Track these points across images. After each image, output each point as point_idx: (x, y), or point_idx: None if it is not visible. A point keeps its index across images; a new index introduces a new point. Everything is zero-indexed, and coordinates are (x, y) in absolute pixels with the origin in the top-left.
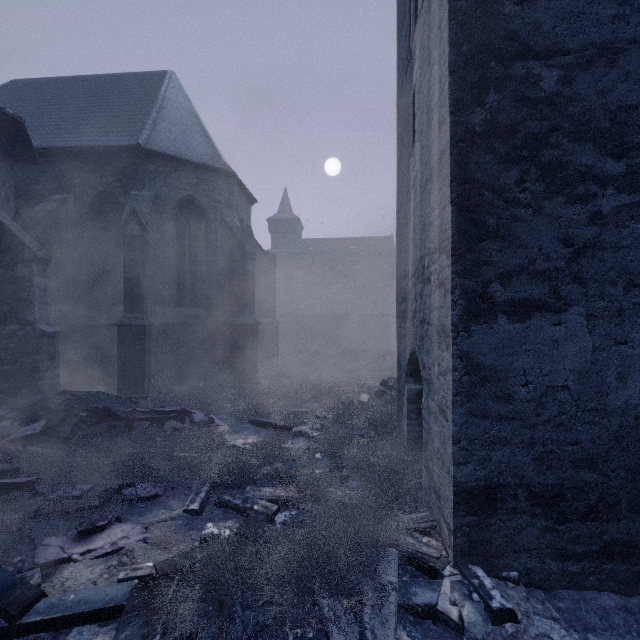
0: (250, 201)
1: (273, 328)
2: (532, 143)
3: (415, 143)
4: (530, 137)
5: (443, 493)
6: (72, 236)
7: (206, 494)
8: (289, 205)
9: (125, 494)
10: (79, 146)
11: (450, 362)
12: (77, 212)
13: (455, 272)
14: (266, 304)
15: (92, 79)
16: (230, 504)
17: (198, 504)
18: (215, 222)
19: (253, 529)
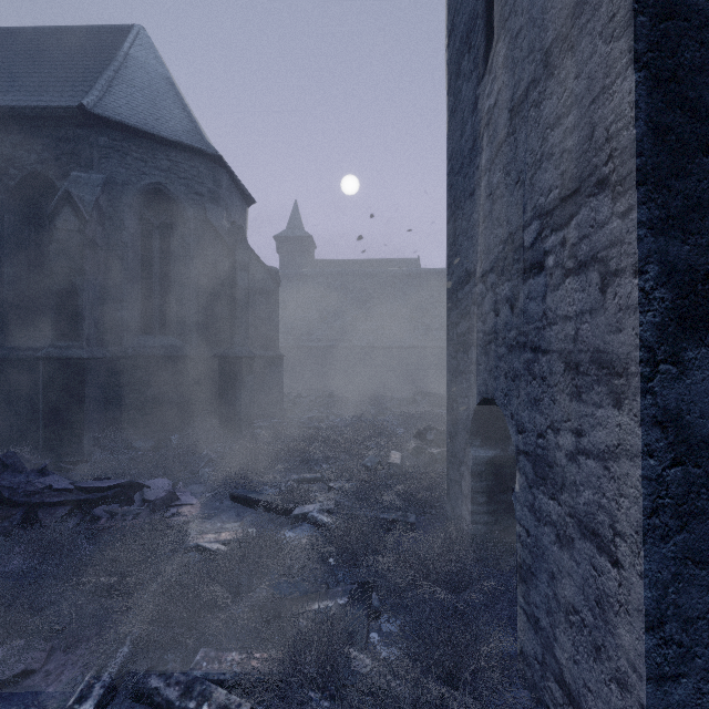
0: (246, 200)
1: (276, 363)
2: None
3: (494, 47)
4: None
5: None
6: None
7: (119, 669)
8: (300, 220)
9: None
10: None
11: (633, 434)
12: None
13: (647, 223)
14: (267, 332)
15: (31, 31)
16: (157, 699)
17: (92, 704)
18: (195, 221)
19: None
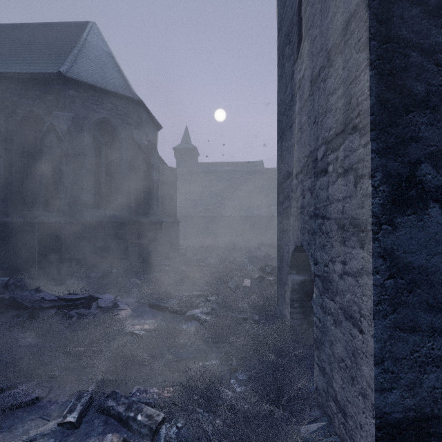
0: (156, 127)
1: (175, 226)
2: None
3: (302, 44)
4: None
5: (353, 414)
6: (3, 148)
7: (90, 396)
8: (189, 138)
9: None
10: (8, 72)
11: (369, 262)
12: (8, 128)
13: (376, 151)
14: (169, 207)
15: (28, 26)
16: (112, 412)
17: (77, 413)
18: (126, 140)
19: None
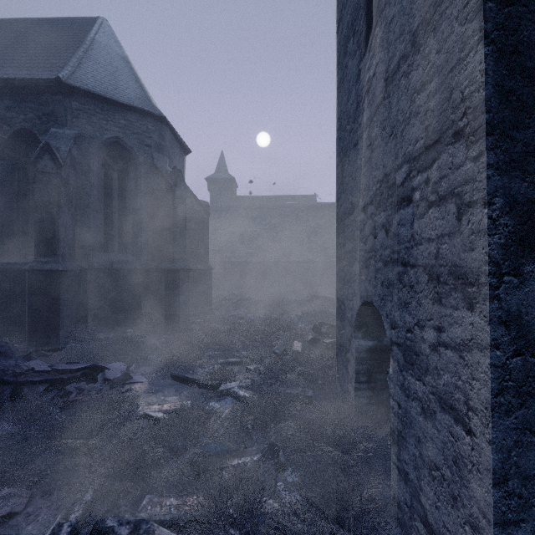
0: (184, 150)
1: (207, 274)
2: None
3: (372, 31)
4: None
5: None
6: None
7: (83, 511)
8: (225, 166)
9: None
10: None
11: (483, 331)
12: None
13: (494, 165)
14: (200, 250)
15: (20, 21)
16: None
17: None
18: (145, 166)
19: None
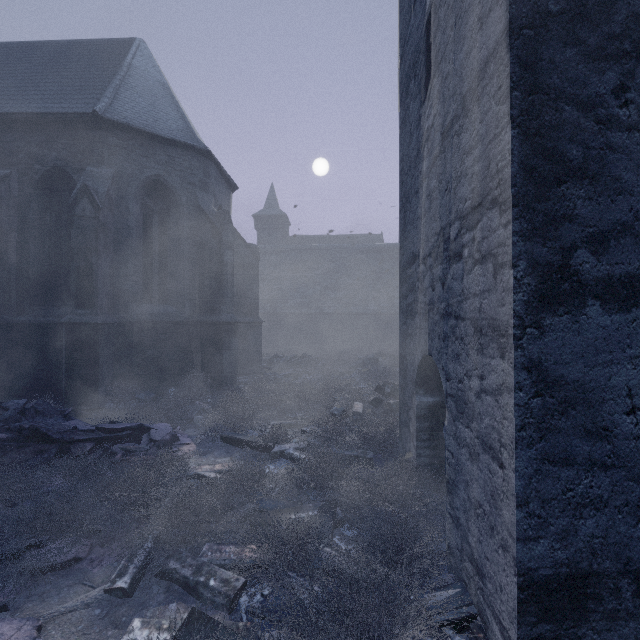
0: (230, 187)
1: (256, 327)
2: (638, 30)
3: (431, 81)
4: (635, 20)
5: (492, 574)
6: (16, 219)
7: (145, 557)
8: (276, 201)
9: (23, 564)
10: (23, 112)
11: (510, 376)
12: (22, 191)
13: (518, 233)
14: (248, 301)
15: (48, 45)
16: (176, 576)
17: (129, 578)
18: (188, 206)
19: (200, 636)
